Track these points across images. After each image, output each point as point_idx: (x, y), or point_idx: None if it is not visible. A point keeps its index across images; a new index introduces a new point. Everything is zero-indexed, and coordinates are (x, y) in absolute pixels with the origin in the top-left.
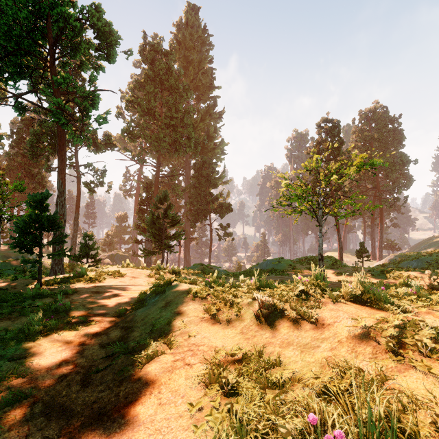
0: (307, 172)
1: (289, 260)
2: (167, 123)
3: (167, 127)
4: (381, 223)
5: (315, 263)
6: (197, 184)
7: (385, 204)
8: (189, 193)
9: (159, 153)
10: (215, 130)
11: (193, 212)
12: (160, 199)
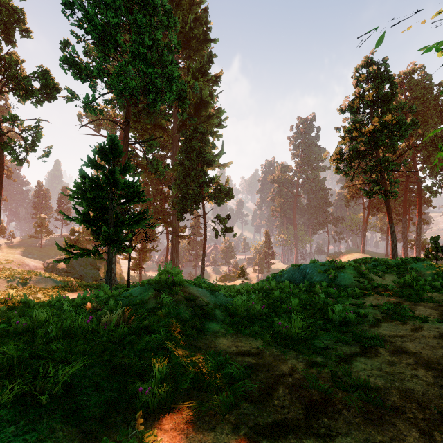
0: (345, 134)
1: (351, 267)
2: (135, 52)
3: (135, 61)
4: (420, 217)
5: (394, 270)
6: (186, 160)
7: (428, 191)
8: (176, 175)
9: (128, 108)
10: (210, 96)
11: (180, 197)
12: (102, 150)
